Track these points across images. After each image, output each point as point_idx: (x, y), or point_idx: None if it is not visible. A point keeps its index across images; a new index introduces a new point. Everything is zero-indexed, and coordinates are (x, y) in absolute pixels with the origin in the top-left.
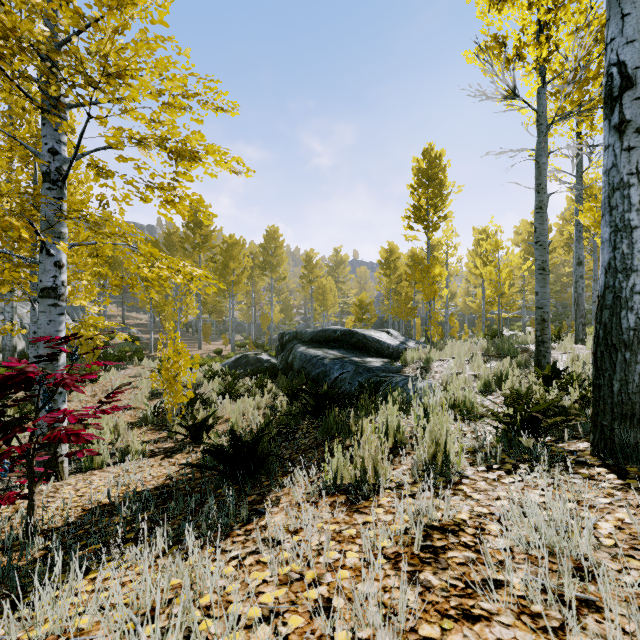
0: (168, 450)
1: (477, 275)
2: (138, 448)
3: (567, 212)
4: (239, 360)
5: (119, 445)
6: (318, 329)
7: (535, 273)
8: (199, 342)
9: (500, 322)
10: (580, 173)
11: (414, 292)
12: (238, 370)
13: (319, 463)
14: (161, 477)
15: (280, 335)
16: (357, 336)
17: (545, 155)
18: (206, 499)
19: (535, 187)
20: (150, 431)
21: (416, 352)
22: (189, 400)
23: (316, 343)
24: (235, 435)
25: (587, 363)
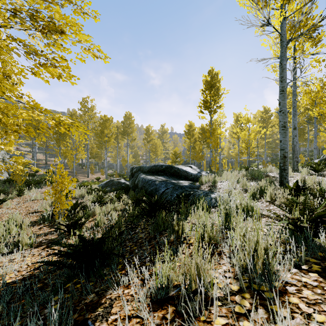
0: (51, 241)
1: (235, 138)
2: (27, 241)
3: None
4: (108, 183)
5: (12, 240)
6: (152, 165)
7: (279, 129)
8: (87, 173)
9: (245, 163)
10: (295, 79)
11: (203, 147)
12: (107, 188)
13: (151, 256)
14: (33, 267)
15: (131, 168)
16: (174, 168)
17: (285, 60)
18: (53, 296)
19: (279, 79)
20: (45, 227)
21: (207, 177)
22: (73, 206)
23: (151, 173)
24: (83, 238)
25: (315, 181)
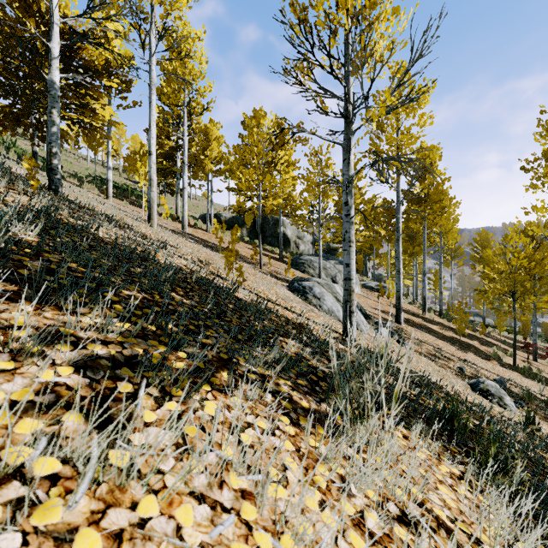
0: None
1: None
2: None
3: None
4: None
5: None
6: None
7: None
8: None
9: None
10: None
11: None
12: None
13: None
14: None
15: None
16: None
17: None
18: None
19: None
20: None
21: None
22: None
23: None
24: None
25: None
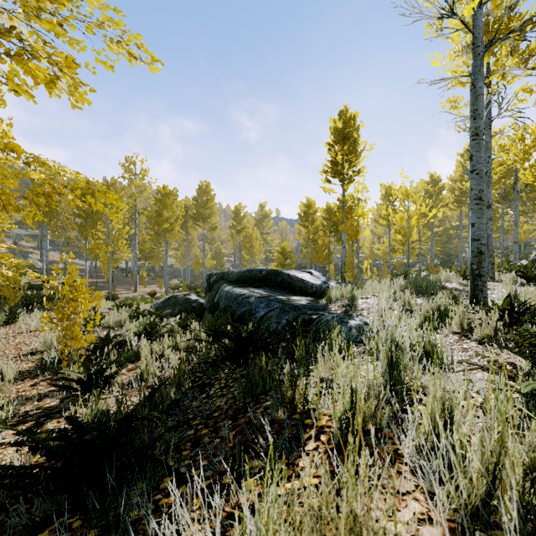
0: (46, 412)
1: (384, 225)
2: None
3: (457, 173)
4: (168, 300)
5: None
6: (244, 269)
7: (471, 203)
8: (135, 285)
9: (400, 267)
10: (489, 122)
11: (329, 241)
12: (167, 310)
13: (235, 457)
14: None
15: (208, 276)
16: (282, 275)
17: (482, 79)
18: None
19: (470, 113)
20: (44, 382)
21: (338, 290)
22: (101, 343)
23: (242, 283)
24: (79, 424)
25: None
